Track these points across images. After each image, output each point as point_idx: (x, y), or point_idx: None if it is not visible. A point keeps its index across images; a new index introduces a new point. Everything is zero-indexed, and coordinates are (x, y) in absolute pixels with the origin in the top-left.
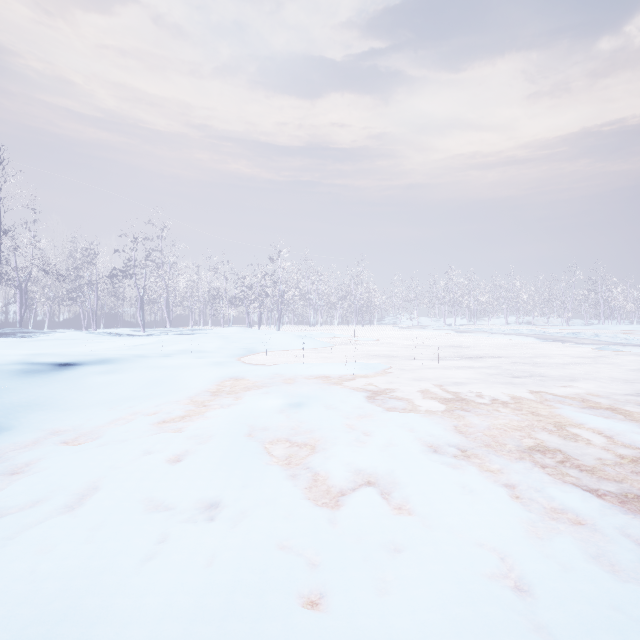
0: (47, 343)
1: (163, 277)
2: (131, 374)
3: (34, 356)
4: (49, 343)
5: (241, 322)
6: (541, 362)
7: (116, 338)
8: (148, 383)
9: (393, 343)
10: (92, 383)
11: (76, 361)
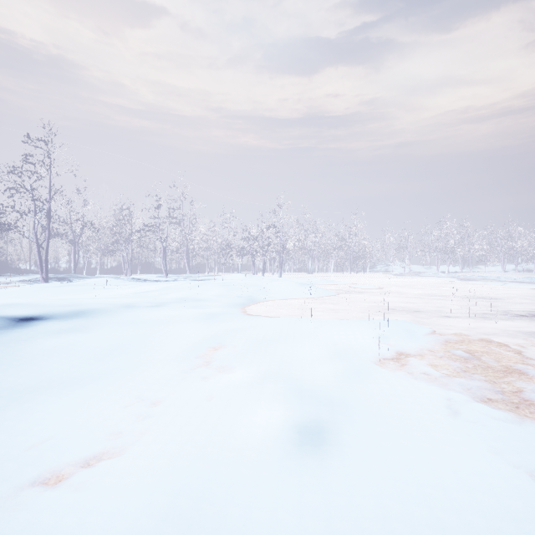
0: (67, 289)
1: (184, 231)
2: (95, 335)
3: (2, 309)
4: (69, 289)
5: (249, 269)
6: None
7: (137, 283)
8: (104, 352)
9: (399, 292)
10: (30, 352)
11: (45, 315)
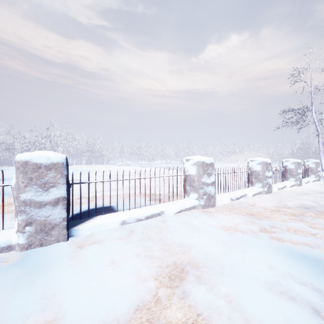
0: None
1: None
2: None
3: None
4: None
5: None
6: (161, 174)
7: None
8: None
9: (116, 171)
10: None
11: None
